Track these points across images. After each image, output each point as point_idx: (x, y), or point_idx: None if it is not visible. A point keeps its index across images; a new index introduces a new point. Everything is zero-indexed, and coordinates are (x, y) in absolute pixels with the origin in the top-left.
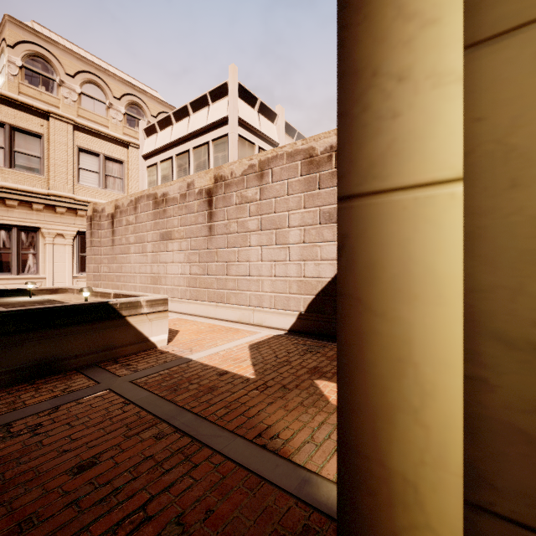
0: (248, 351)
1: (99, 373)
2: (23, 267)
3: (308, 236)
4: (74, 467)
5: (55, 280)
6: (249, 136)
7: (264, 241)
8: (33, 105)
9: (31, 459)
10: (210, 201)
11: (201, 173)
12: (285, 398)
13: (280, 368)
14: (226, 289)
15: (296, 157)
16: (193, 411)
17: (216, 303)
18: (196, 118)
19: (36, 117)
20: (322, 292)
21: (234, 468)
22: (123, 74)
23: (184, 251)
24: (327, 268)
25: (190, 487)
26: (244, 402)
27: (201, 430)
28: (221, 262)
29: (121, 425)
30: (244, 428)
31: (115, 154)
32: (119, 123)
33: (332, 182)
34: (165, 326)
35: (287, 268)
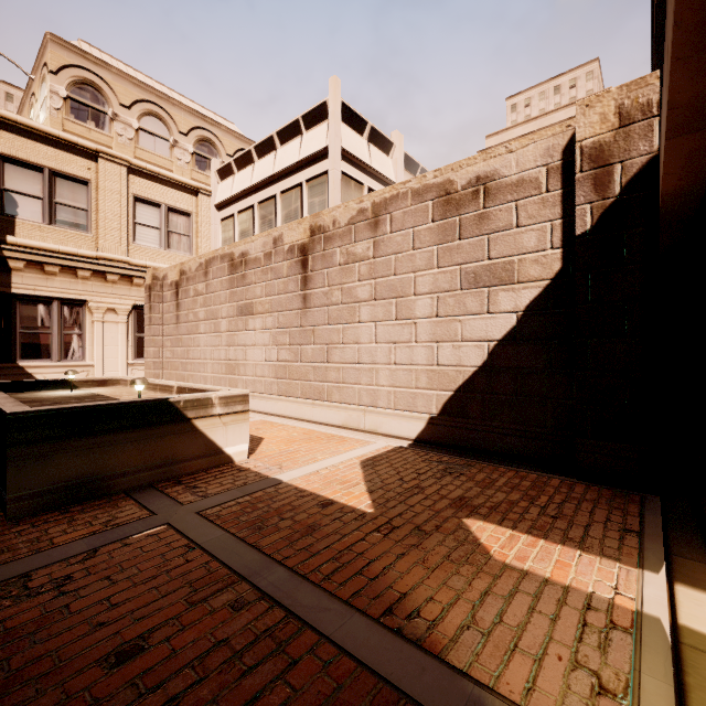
0: (360, 470)
1: (155, 499)
2: (66, 352)
3: (443, 307)
4: (110, 654)
5: (105, 369)
6: (356, 173)
7: (379, 315)
8: (79, 142)
9: (51, 635)
10: (305, 261)
11: (292, 224)
12: (421, 547)
13: (410, 498)
14: (326, 381)
15: (425, 195)
16: (287, 564)
17: (313, 401)
18: (285, 152)
19: (82, 158)
20: (465, 387)
21: (355, 670)
22: (191, 103)
23: (270, 330)
24: (472, 352)
25: (286, 702)
26: (360, 551)
27: (299, 598)
28: (319, 344)
29: (181, 584)
30: (365, 597)
31: (180, 204)
32: (186, 166)
33: (480, 228)
34: (245, 432)
35: (413, 352)
